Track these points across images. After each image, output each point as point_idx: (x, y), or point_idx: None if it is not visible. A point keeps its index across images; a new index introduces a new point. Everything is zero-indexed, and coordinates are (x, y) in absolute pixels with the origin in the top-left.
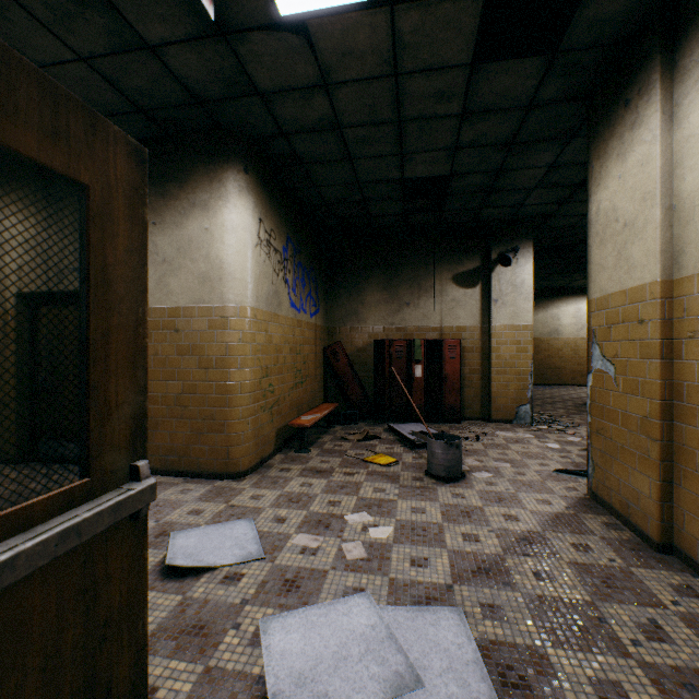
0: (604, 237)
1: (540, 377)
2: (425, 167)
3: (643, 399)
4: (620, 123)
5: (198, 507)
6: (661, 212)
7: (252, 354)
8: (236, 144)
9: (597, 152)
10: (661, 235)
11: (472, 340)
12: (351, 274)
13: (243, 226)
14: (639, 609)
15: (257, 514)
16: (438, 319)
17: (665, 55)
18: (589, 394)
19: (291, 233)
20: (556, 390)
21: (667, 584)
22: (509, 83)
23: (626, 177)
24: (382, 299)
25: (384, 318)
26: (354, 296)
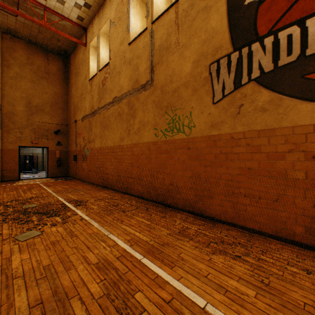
0: None
1: None
2: None
3: None
4: None
5: None
6: None
7: None
8: None
9: None
10: None
11: (40, 155)
12: None
13: None
14: None
15: None
16: (32, 151)
17: None
18: None
19: None
20: None
21: None
22: None
23: None
24: None
25: None
26: None
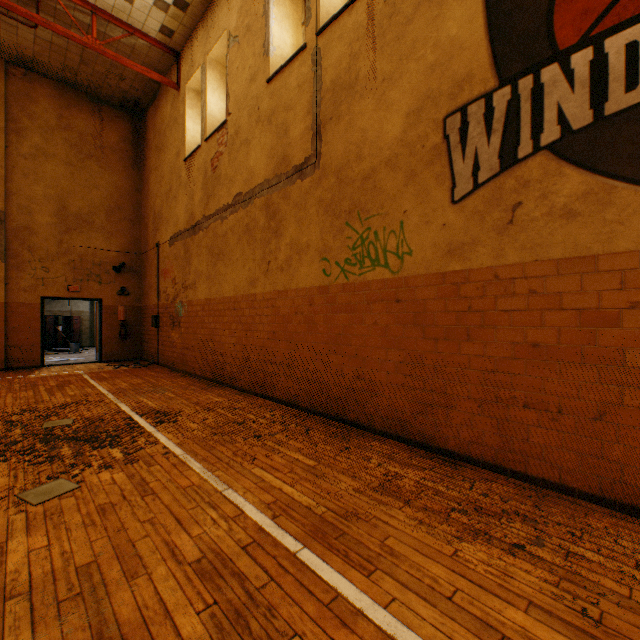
0: None
1: None
2: None
3: None
4: None
5: None
6: None
7: None
8: None
9: None
10: None
11: (87, 316)
12: None
13: None
14: None
15: None
16: (71, 307)
17: None
18: None
19: None
20: None
21: None
22: None
23: None
24: None
25: None
26: None
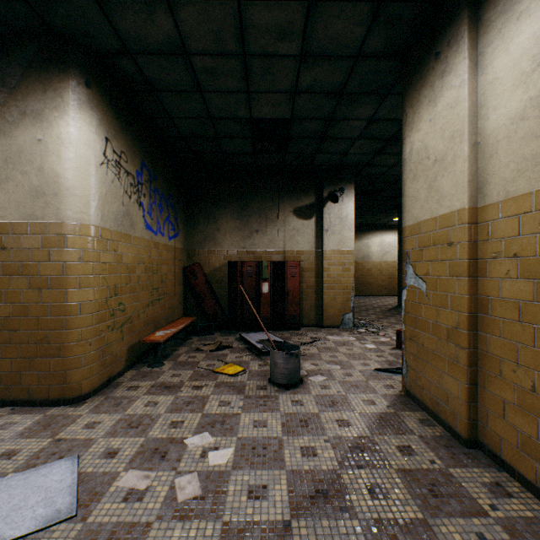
0: (417, 173)
1: (356, 290)
2: (269, 108)
3: (453, 311)
4: (432, 74)
5: (14, 447)
6: (468, 147)
7: (96, 273)
8: (75, 55)
9: (411, 101)
10: (468, 167)
11: (309, 261)
12: (208, 204)
13: (83, 141)
14: (466, 522)
15: (85, 449)
16: (282, 244)
17: (472, 9)
18: (403, 307)
19: (146, 159)
20: (368, 300)
21: (482, 484)
22: (341, 28)
23: (437, 119)
24: (236, 227)
25: (238, 242)
26: (211, 223)
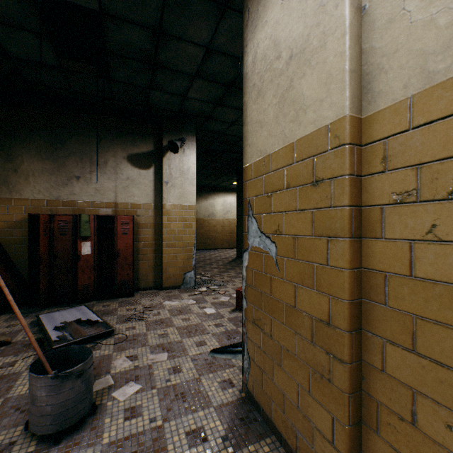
0: (263, 85)
1: (203, 244)
2: None
3: (322, 294)
4: None
5: None
6: (351, 10)
7: None
8: None
9: None
10: (351, 45)
11: (146, 216)
12: None
13: None
14: None
15: None
16: (113, 195)
17: None
18: (245, 276)
19: None
20: (213, 253)
21: None
22: None
23: None
24: (45, 169)
25: (48, 190)
26: (3, 161)
